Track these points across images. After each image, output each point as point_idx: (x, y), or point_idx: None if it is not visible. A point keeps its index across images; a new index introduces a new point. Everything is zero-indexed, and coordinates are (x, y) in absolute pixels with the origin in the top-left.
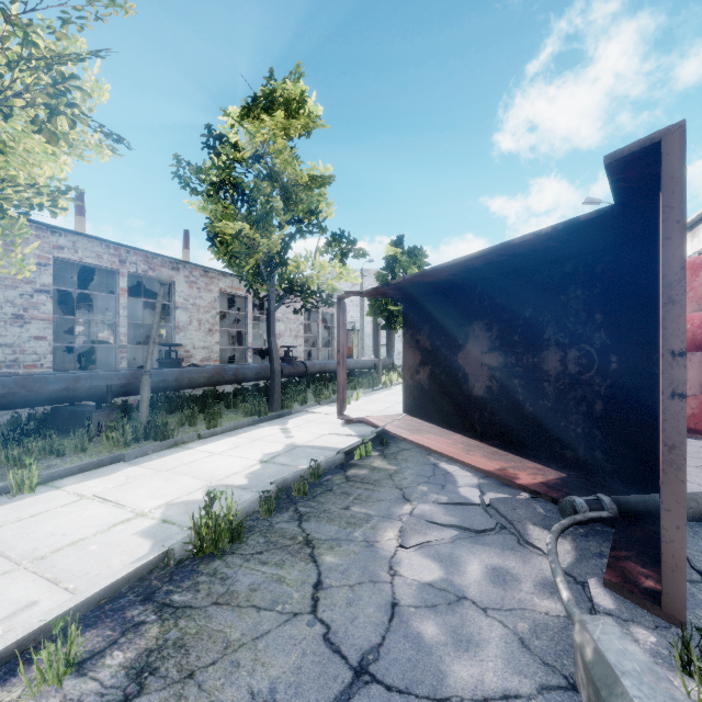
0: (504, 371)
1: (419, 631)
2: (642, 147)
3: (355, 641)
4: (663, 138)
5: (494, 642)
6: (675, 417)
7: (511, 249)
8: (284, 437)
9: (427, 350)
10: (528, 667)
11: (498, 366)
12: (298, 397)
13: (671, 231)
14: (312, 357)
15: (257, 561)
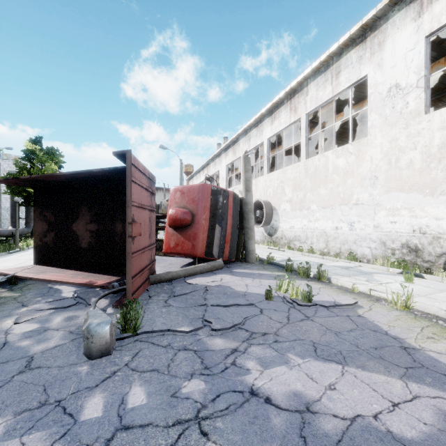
0: (98, 233)
1: (19, 345)
2: (122, 153)
3: None
4: (127, 153)
5: (58, 336)
6: (129, 243)
7: (94, 173)
8: None
9: (52, 222)
10: (70, 337)
11: (95, 231)
12: None
13: (128, 184)
14: None
15: None
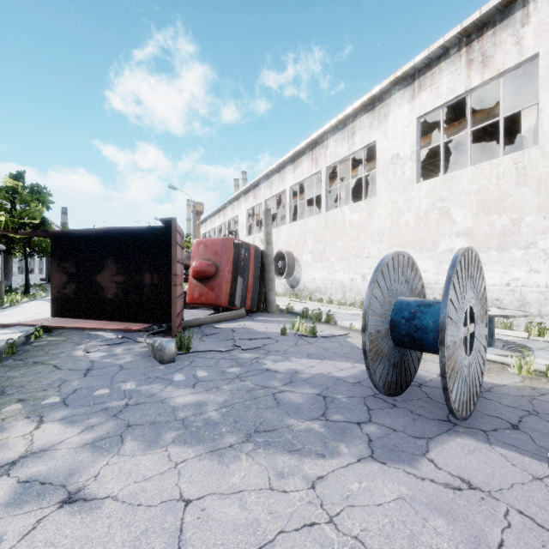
0: (125, 284)
1: (104, 361)
2: (168, 220)
3: (83, 367)
4: (172, 220)
5: (128, 357)
6: (174, 291)
7: (130, 230)
8: None
9: (73, 274)
10: (138, 357)
11: (122, 282)
12: None
13: (174, 244)
14: None
15: (13, 371)
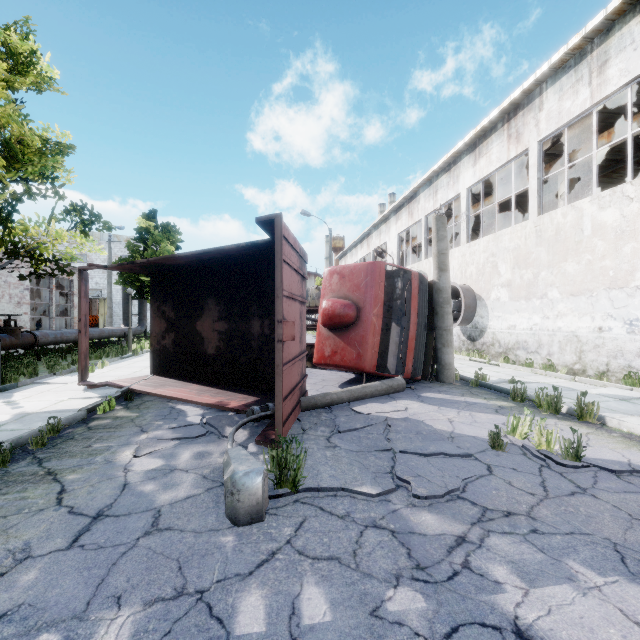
0: (228, 334)
1: (142, 490)
2: (268, 219)
3: (95, 506)
4: (275, 218)
5: (188, 481)
6: (279, 351)
7: (226, 251)
8: (10, 408)
9: (172, 319)
10: (204, 484)
11: (224, 331)
12: (26, 370)
13: (278, 264)
14: (42, 326)
15: None
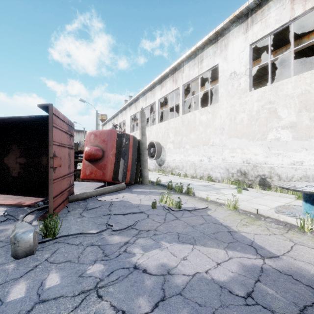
0: (26, 165)
1: None
2: (45, 106)
3: None
4: (49, 106)
5: None
6: (51, 172)
7: (22, 119)
8: None
9: None
10: None
11: (24, 163)
12: None
13: (50, 129)
14: None
15: None
